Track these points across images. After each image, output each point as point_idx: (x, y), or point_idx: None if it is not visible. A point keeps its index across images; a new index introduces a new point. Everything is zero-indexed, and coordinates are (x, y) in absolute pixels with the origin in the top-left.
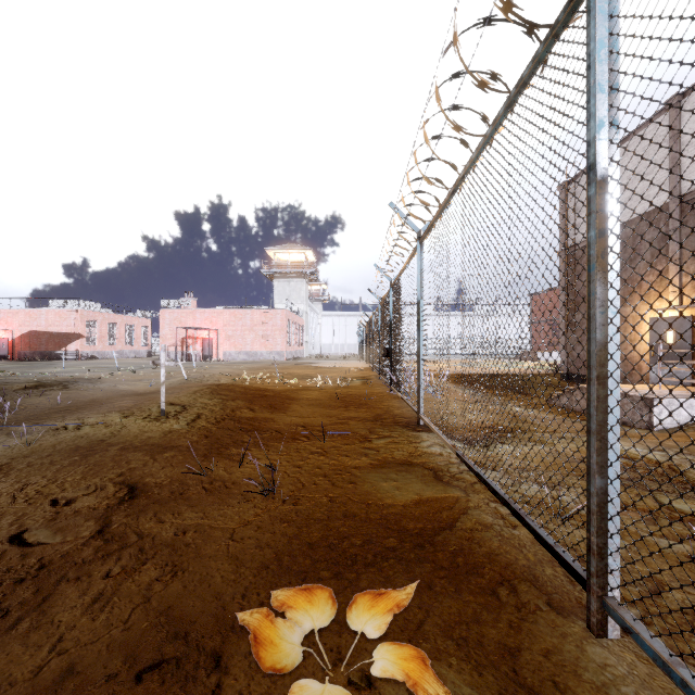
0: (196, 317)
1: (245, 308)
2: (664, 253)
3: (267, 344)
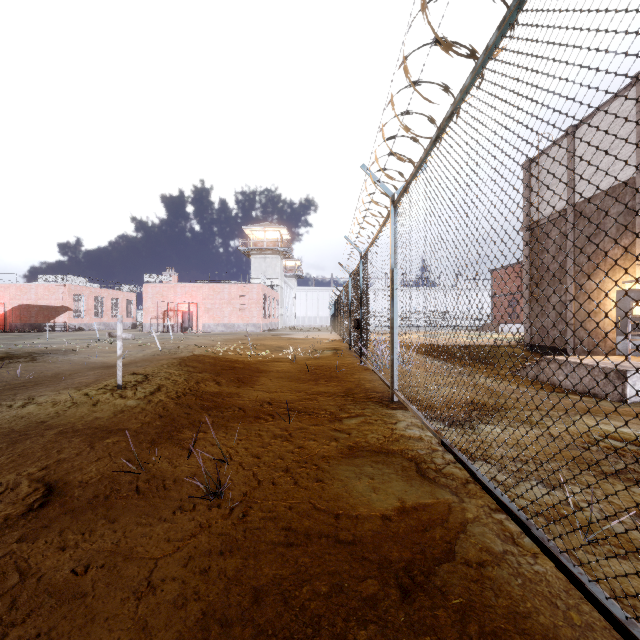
0: (176, 291)
1: (223, 283)
2: (629, 226)
3: (244, 317)
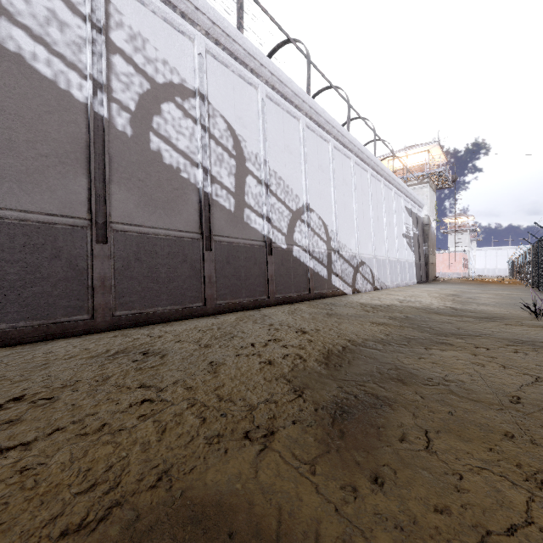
0: None
1: (439, 253)
2: None
3: (451, 270)
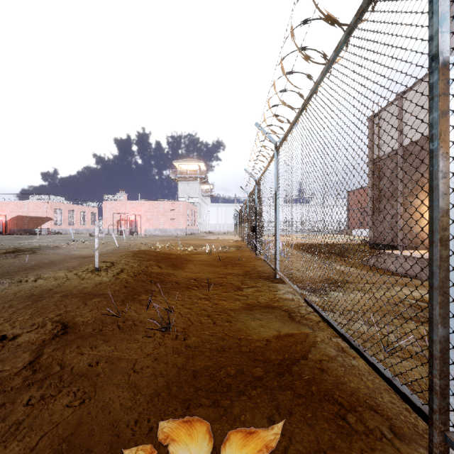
0: (126, 206)
1: (159, 201)
2: None
3: (174, 224)
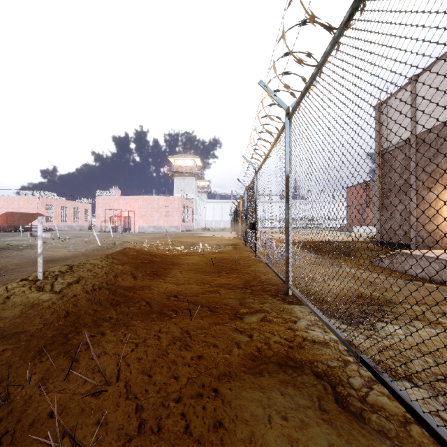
0: (119, 202)
1: (153, 196)
2: None
3: (168, 221)
